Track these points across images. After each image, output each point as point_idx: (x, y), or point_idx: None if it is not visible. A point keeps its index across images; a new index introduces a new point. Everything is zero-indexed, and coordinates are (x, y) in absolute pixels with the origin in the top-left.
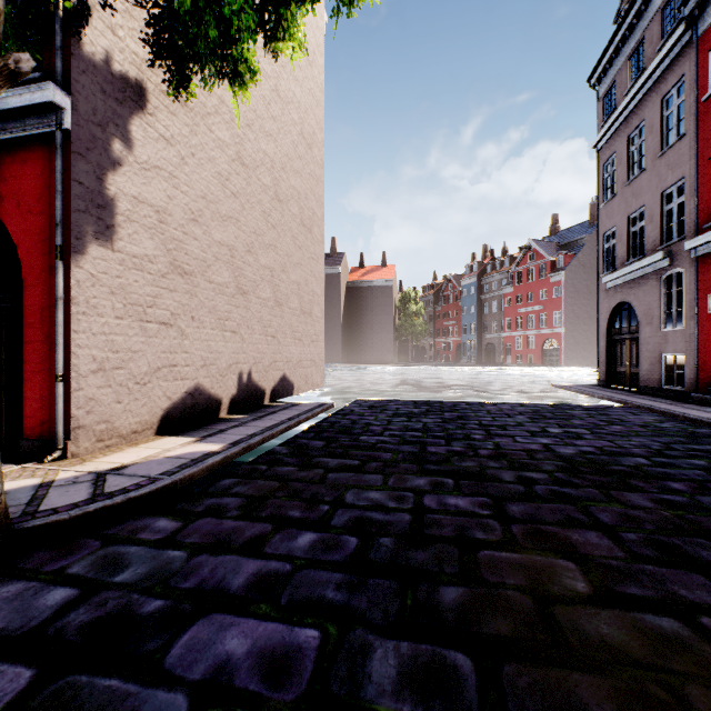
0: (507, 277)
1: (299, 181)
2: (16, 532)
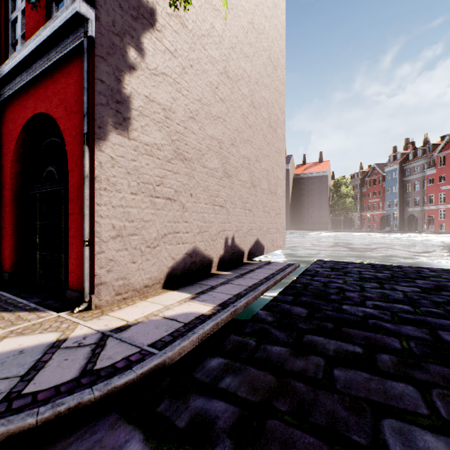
0: (429, 161)
1: (267, 93)
2: None
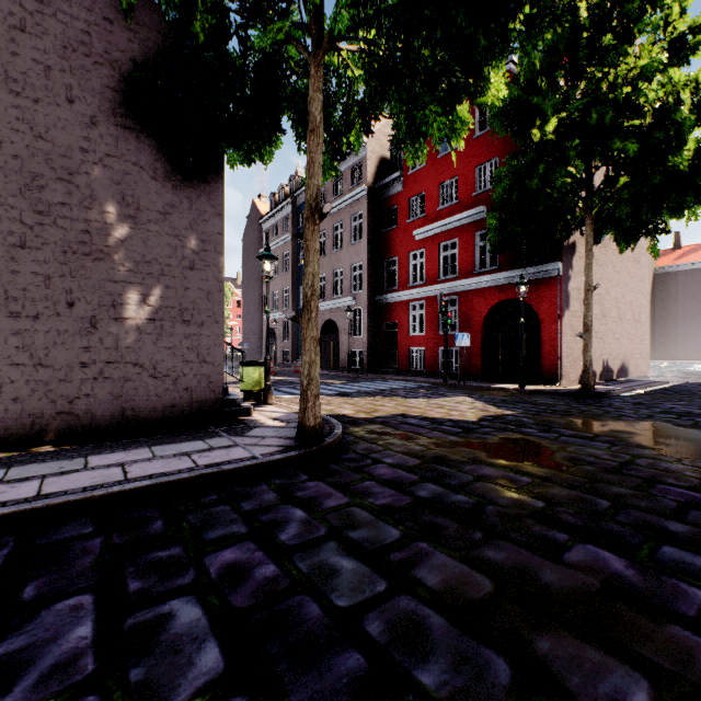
0: None
1: None
2: (588, 393)
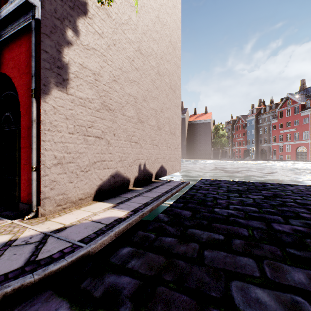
0: (273, 114)
1: (169, 66)
2: None
